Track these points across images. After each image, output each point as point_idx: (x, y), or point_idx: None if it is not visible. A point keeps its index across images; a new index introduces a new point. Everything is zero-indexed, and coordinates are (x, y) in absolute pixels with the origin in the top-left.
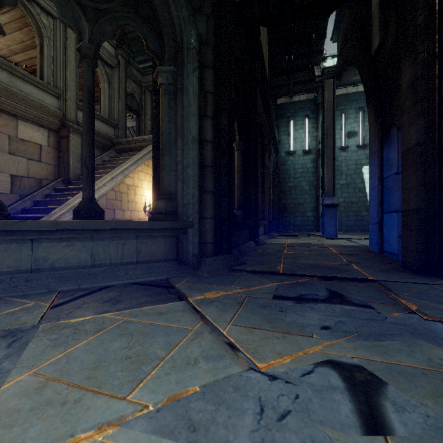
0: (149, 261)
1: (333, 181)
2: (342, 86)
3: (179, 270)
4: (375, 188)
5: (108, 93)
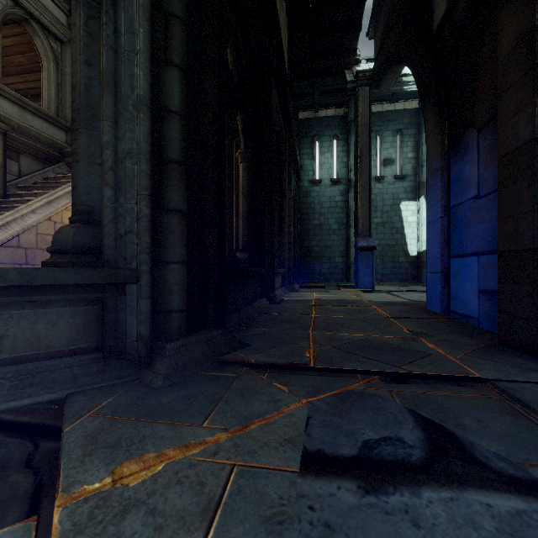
0: (30, 359)
1: (370, 218)
2: (378, 101)
3: (103, 374)
4: (438, 222)
5: (55, 80)
